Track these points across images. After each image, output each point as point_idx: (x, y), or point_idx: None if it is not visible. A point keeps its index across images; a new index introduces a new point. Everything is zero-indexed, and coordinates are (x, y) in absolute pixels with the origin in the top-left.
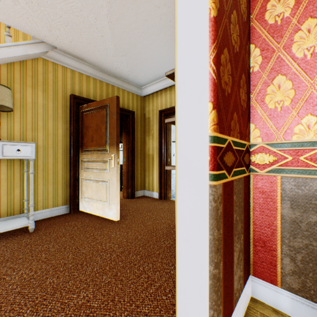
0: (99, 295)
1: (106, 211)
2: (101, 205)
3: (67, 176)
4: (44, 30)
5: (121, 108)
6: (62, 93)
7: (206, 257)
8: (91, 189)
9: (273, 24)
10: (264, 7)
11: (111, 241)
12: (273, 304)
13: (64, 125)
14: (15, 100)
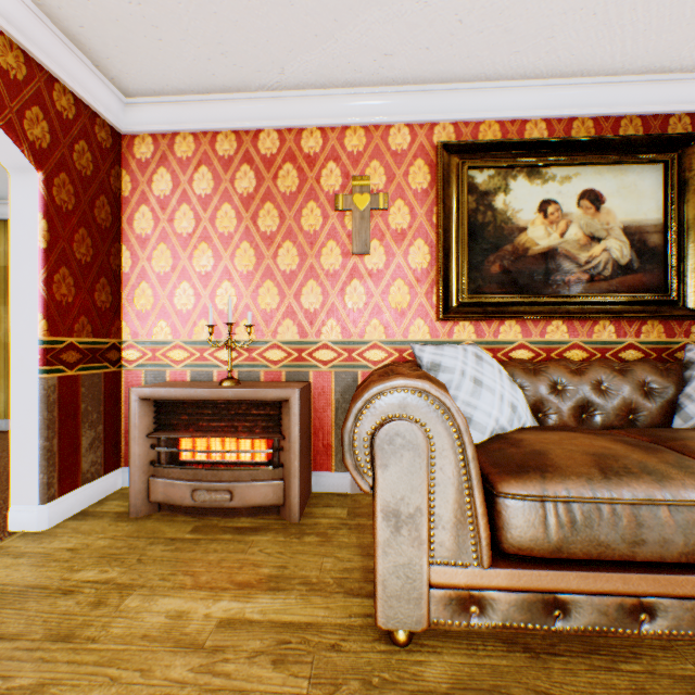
0: None
1: None
2: None
3: None
4: None
5: None
6: None
7: (38, 435)
8: None
9: (141, 234)
10: (134, 215)
11: None
12: None
13: None
14: None
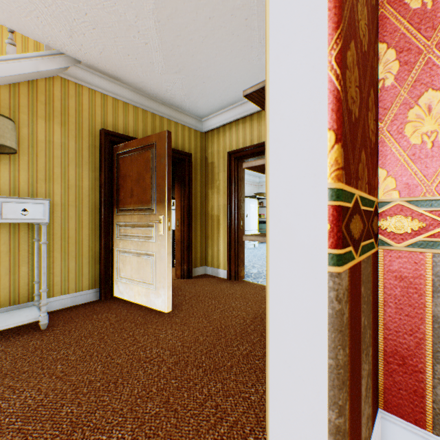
0: (142, 436)
1: (151, 298)
2: (145, 290)
3: (96, 247)
4: (63, 35)
5: (172, 149)
6: (89, 127)
7: (323, 397)
8: (131, 266)
9: (419, 8)
10: None
11: (159, 346)
12: None
13: (92, 174)
14: (20, 138)
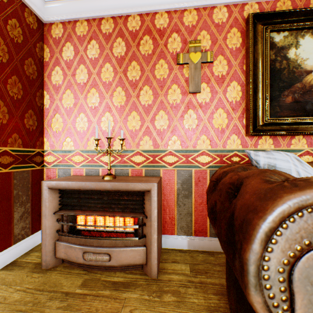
0: None
1: None
2: None
3: None
4: None
5: None
6: None
7: None
8: None
9: (55, 84)
10: (51, 73)
11: None
12: None
13: None
14: None
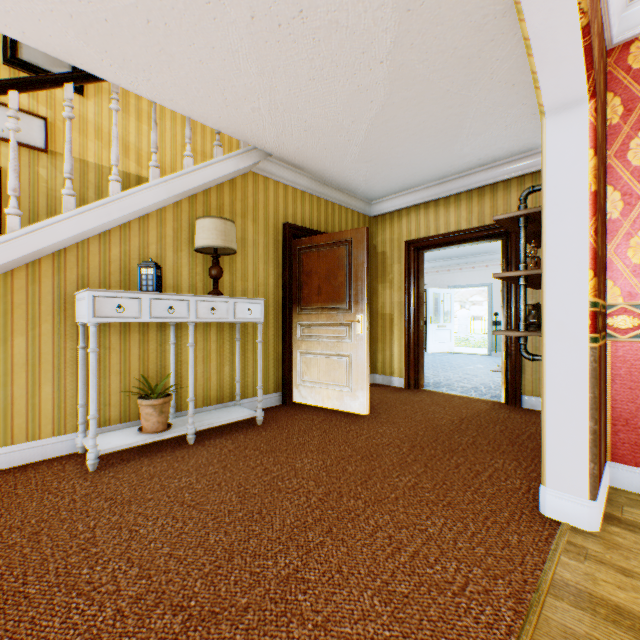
0: (424, 480)
1: (345, 401)
2: (337, 393)
3: (279, 348)
4: (270, 136)
5: None
6: (273, 221)
7: (585, 415)
8: (317, 368)
9: (638, 166)
10: (625, 145)
11: (385, 436)
12: (638, 490)
13: (276, 270)
14: None
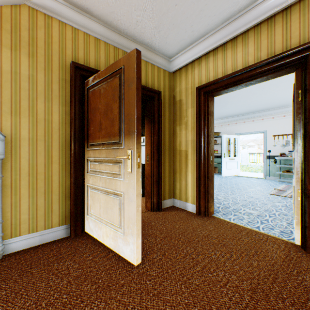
0: None
1: (119, 243)
2: (112, 232)
3: (66, 182)
4: None
5: (143, 86)
6: (59, 60)
7: None
8: (99, 204)
9: None
10: None
11: None
12: None
13: (62, 108)
14: None
